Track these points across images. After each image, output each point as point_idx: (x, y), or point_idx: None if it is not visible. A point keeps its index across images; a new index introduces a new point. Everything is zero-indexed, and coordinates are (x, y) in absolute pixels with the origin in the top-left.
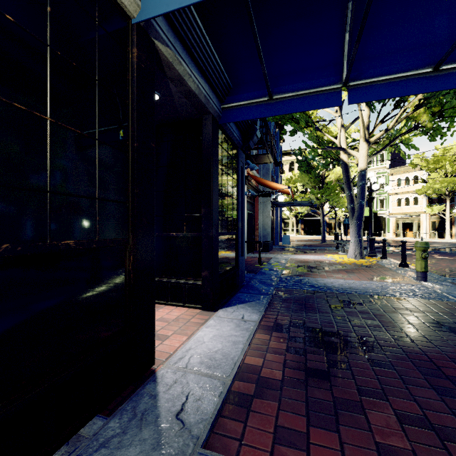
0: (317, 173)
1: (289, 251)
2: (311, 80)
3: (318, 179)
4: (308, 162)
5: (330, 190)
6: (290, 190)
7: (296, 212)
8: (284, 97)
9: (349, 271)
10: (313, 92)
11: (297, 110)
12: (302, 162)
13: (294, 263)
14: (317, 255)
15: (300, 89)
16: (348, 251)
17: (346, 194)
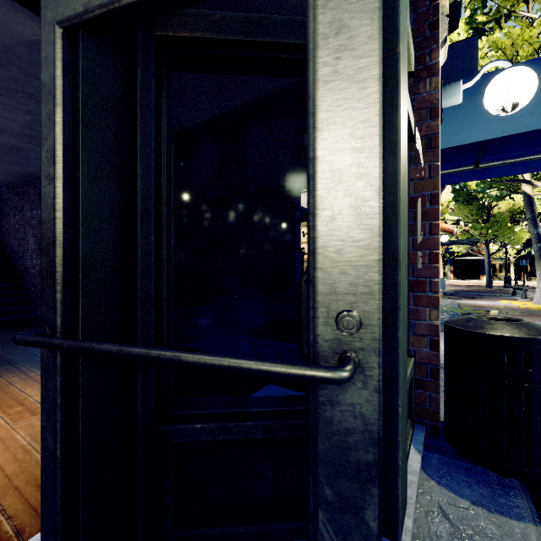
0: (480, 204)
1: (450, 296)
2: (516, 150)
3: (482, 211)
4: (468, 191)
5: (500, 224)
6: (456, 229)
7: (443, 251)
8: (489, 165)
9: (540, 316)
10: (518, 160)
11: (502, 175)
12: (459, 192)
13: (467, 307)
14: (489, 301)
15: (505, 158)
16: (534, 297)
17: (531, 231)
